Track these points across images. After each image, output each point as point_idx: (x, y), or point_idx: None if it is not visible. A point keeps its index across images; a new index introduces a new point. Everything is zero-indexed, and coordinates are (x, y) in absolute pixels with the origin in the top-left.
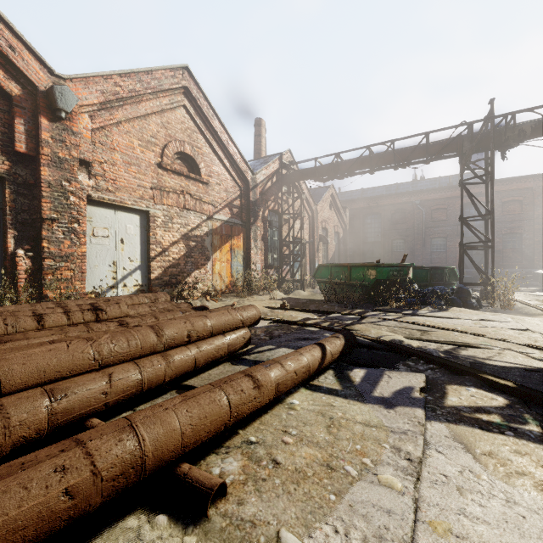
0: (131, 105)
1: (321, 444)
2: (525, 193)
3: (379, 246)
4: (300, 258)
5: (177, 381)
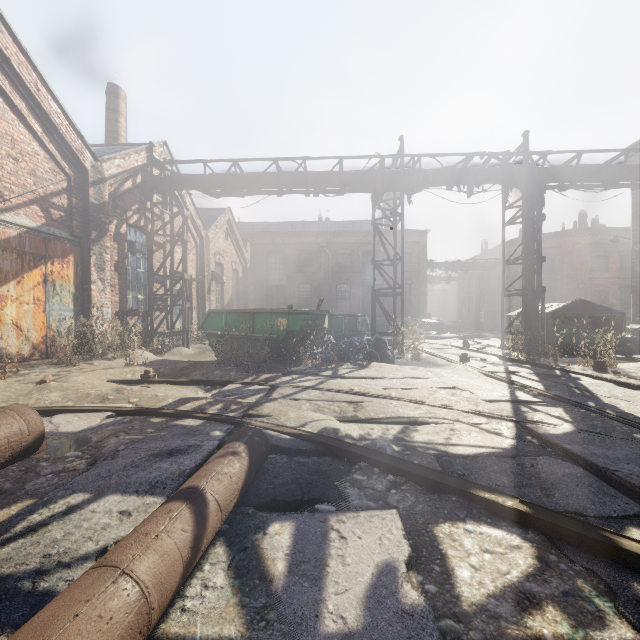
0: None
1: None
2: (413, 247)
3: (285, 290)
4: (182, 301)
5: None
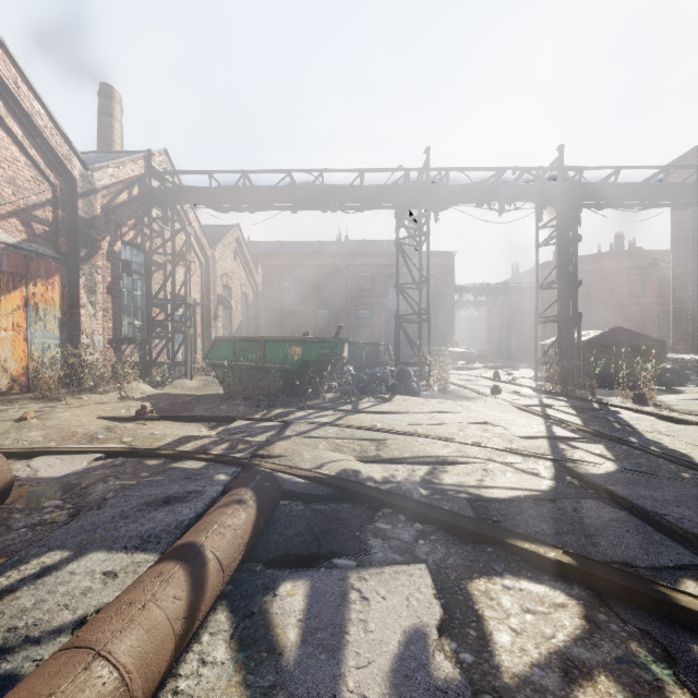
0: None
1: None
2: (440, 269)
3: (300, 317)
4: (185, 327)
5: None
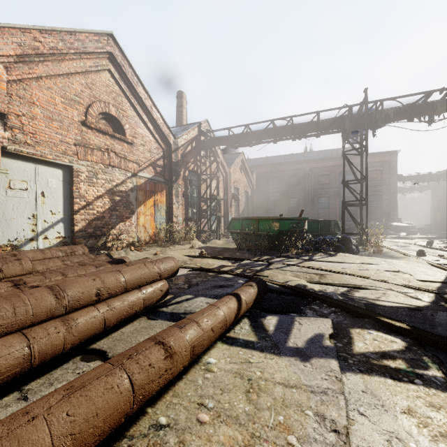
0: (53, 62)
1: (240, 418)
2: (384, 165)
3: (279, 203)
4: (216, 212)
5: (84, 344)
